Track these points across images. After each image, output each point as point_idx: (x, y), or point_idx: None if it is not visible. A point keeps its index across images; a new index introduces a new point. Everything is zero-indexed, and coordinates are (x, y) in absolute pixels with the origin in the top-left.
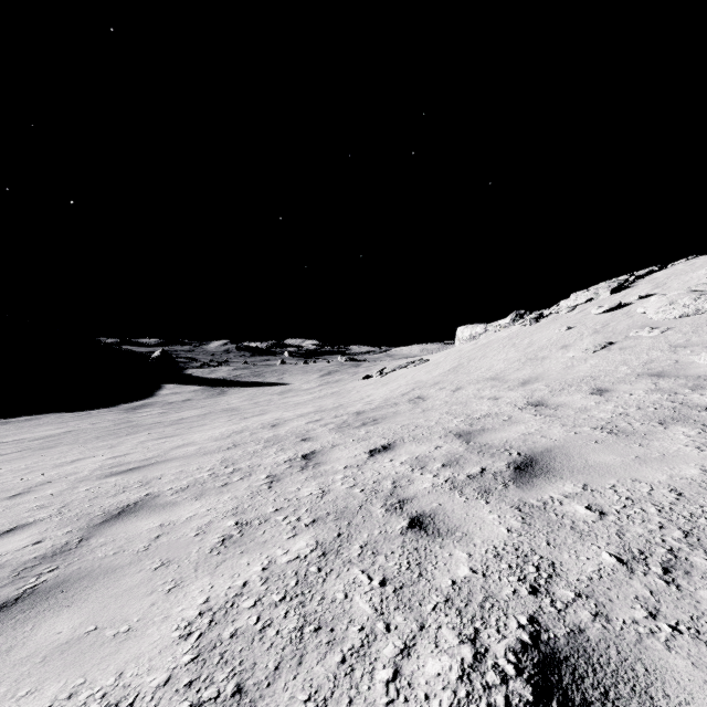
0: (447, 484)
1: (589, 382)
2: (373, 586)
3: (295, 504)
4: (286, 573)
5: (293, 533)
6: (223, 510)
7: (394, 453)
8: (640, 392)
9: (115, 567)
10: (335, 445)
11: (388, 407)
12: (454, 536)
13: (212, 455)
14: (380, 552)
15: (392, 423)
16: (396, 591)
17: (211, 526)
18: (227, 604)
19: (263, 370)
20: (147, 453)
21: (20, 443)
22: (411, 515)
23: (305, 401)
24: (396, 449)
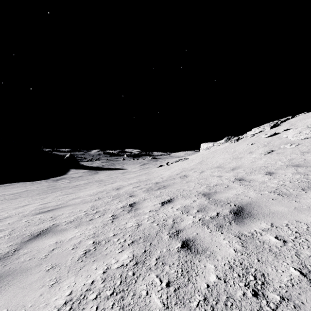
0: (200, 221)
1: (264, 169)
2: (163, 286)
3: (124, 231)
4: (115, 276)
5: (121, 249)
6: (88, 234)
7: (173, 204)
8: (289, 174)
9: (27, 268)
10: (145, 199)
11: (170, 180)
12: (206, 253)
13: (87, 203)
14: (166, 263)
15: (172, 188)
16: (175, 291)
17: (80, 244)
18: (81, 296)
19: (115, 163)
20: (58, 202)
21: (3, 196)
22: (182, 240)
23: (133, 177)
24: (174, 201)
